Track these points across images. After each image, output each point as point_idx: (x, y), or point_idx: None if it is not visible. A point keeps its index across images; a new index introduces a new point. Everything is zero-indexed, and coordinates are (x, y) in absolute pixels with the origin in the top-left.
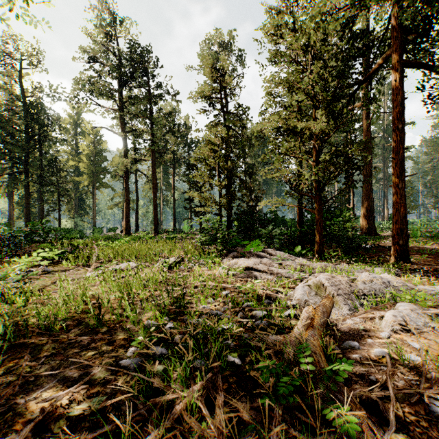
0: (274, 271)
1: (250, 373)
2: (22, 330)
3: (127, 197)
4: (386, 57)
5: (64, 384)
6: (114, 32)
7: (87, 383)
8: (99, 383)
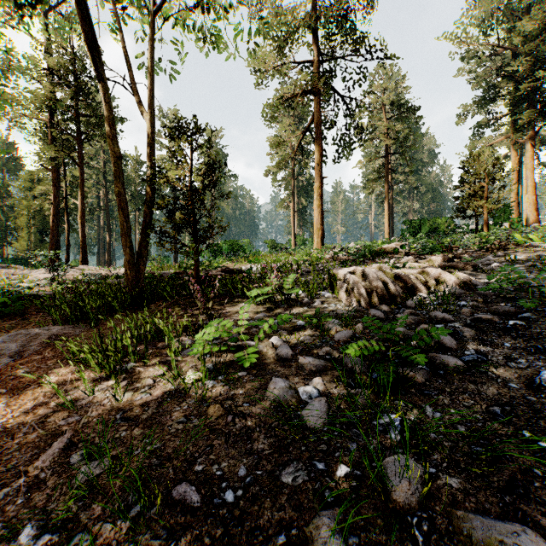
0: None
1: None
2: None
3: None
4: None
5: None
6: None
7: None
8: None
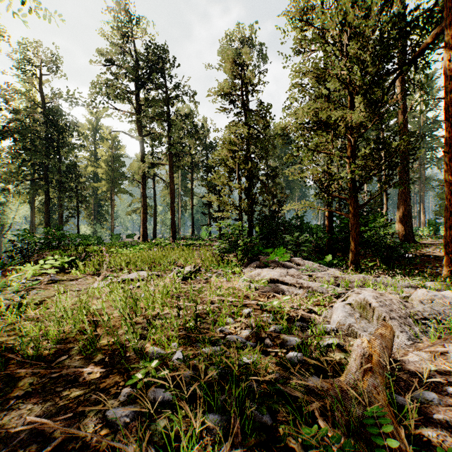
0: (304, 284)
1: (286, 442)
2: (2, 356)
3: (144, 202)
4: (436, 34)
5: (26, 447)
6: (131, 33)
7: (58, 446)
8: (73, 447)
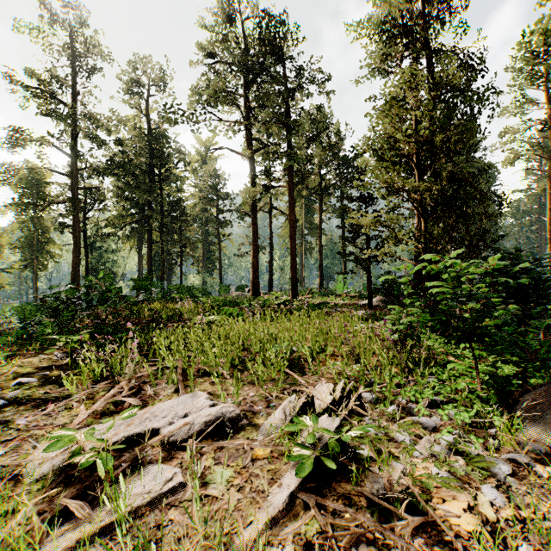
0: None
1: None
2: None
3: (254, 242)
4: None
5: None
6: (238, 12)
7: None
8: None
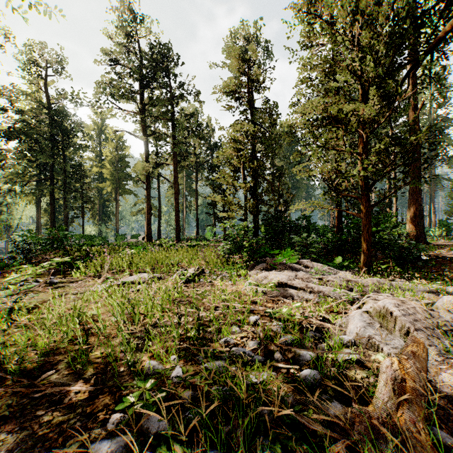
0: (314, 288)
1: None
2: None
3: (148, 202)
4: None
5: None
6: (136, 32)
7: None
8: None
